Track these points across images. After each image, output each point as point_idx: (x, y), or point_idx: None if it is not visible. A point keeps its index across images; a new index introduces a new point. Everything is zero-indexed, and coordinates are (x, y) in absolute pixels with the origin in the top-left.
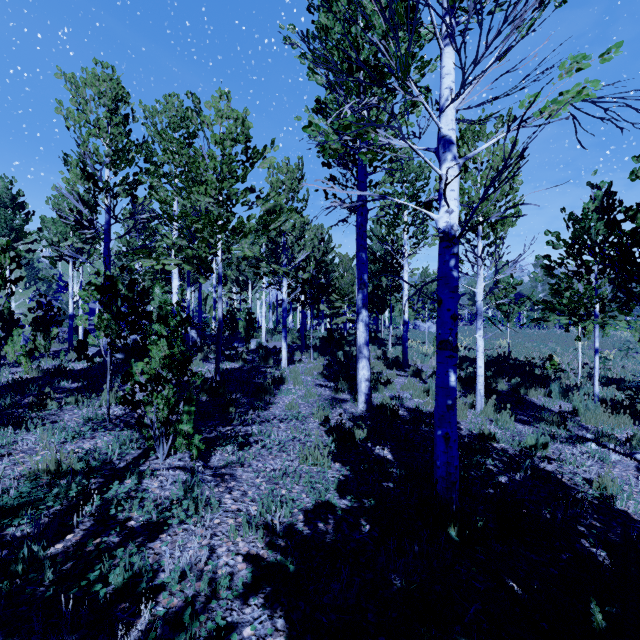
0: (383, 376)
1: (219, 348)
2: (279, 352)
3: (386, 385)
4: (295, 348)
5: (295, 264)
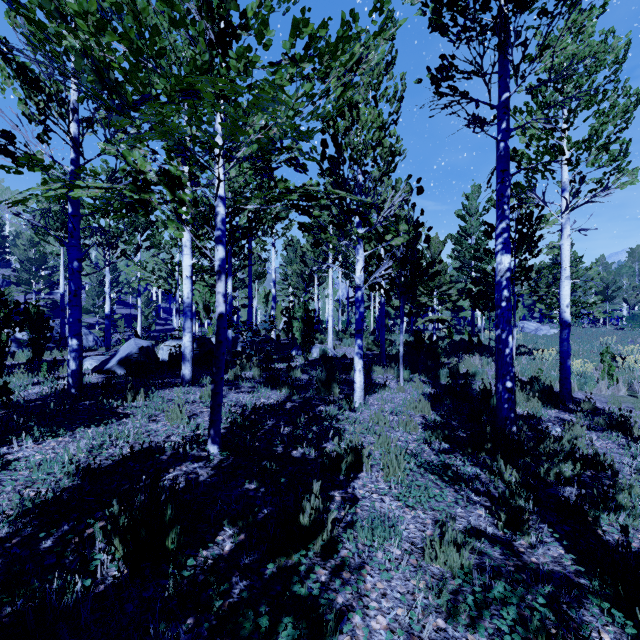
0: (567, 438)
1: (217, 382)
2: (350, 366)
3: (591, 468)
4: (371, 358)
5: (375, 230)
